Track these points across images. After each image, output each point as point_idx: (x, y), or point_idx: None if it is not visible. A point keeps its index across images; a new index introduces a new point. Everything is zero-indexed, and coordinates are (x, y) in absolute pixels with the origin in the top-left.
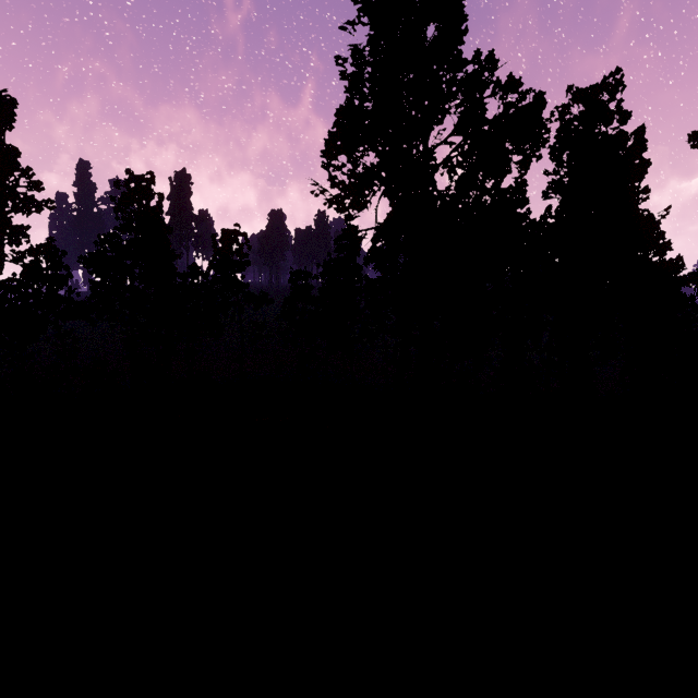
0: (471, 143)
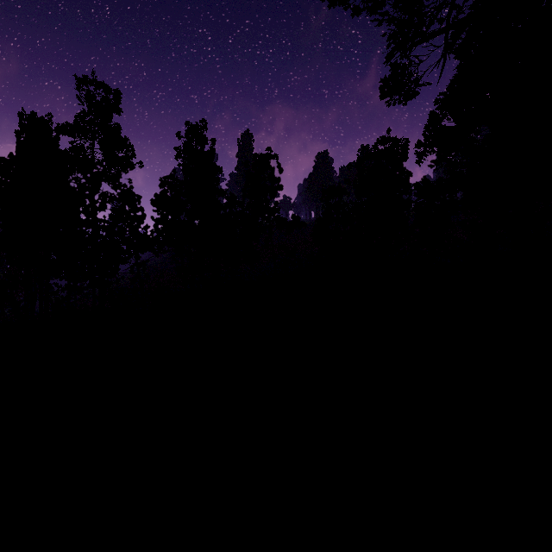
0: None
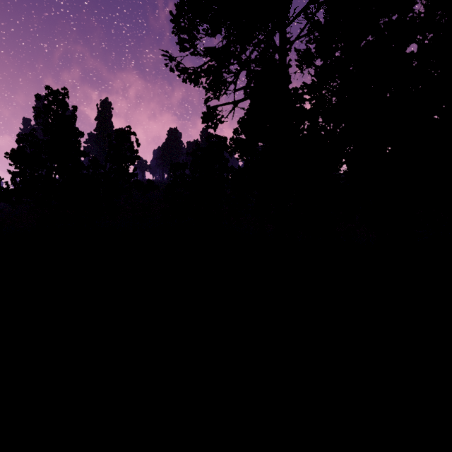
0: None
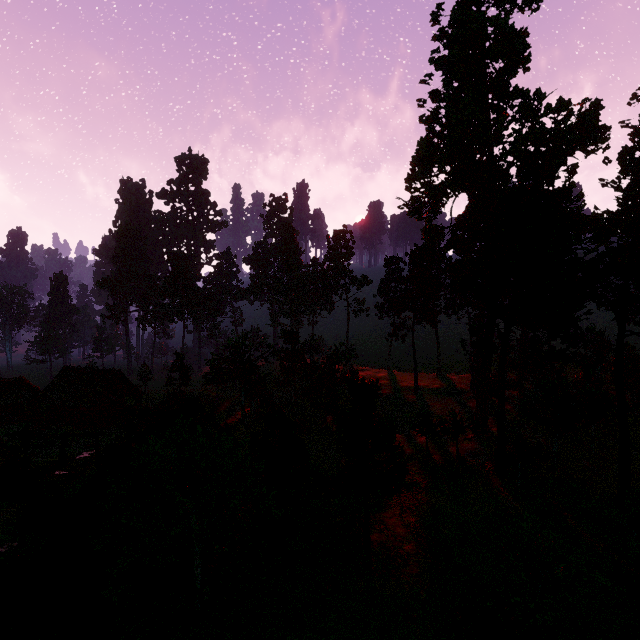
0: (522, 160)
